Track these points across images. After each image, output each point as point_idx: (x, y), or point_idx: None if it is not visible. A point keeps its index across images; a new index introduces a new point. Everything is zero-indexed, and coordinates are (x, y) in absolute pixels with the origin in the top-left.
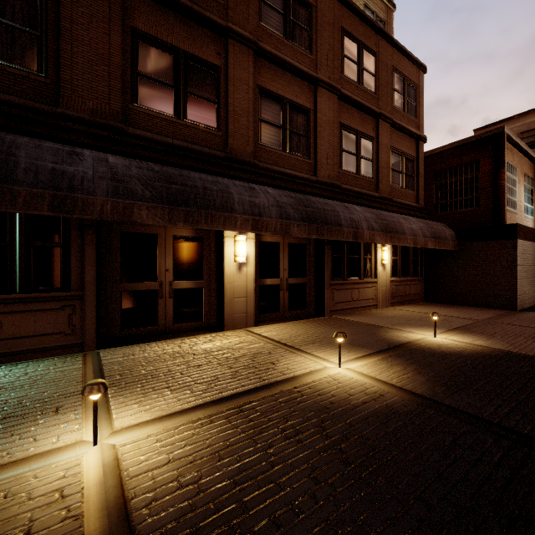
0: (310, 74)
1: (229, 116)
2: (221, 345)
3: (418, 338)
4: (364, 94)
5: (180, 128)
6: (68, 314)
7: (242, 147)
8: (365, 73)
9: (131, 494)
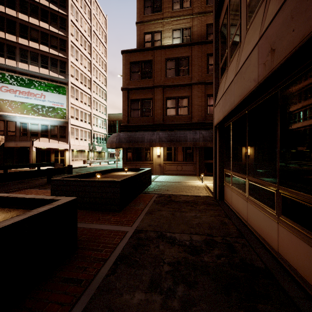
0: None
1: None
2: None
3: None
4: None
5: None
6: (193, 167)
7: None
8: None
9: (207, 185)
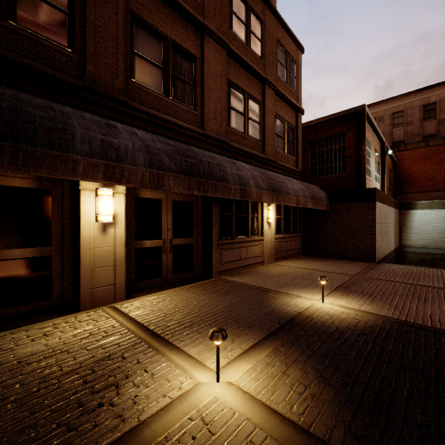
0: (196, 18)
1: (88, 35)
2: (55, 345)
3: (307, 306)
4: (251, 56)
5: (1, 31)
6: None
7: (108, 79)
8: (253, 36)
9: None
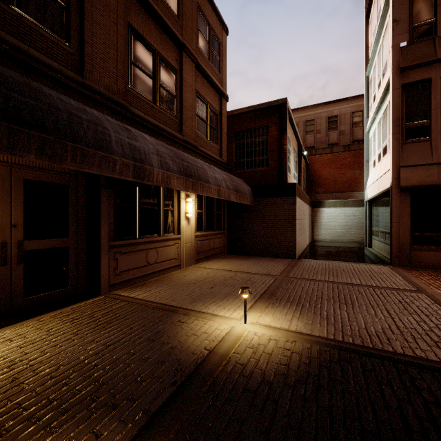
0: None
1: None
2: None
3: (224, 334)
4: (164, 8)
5: None
6: None
7: None
8: None
9: None
